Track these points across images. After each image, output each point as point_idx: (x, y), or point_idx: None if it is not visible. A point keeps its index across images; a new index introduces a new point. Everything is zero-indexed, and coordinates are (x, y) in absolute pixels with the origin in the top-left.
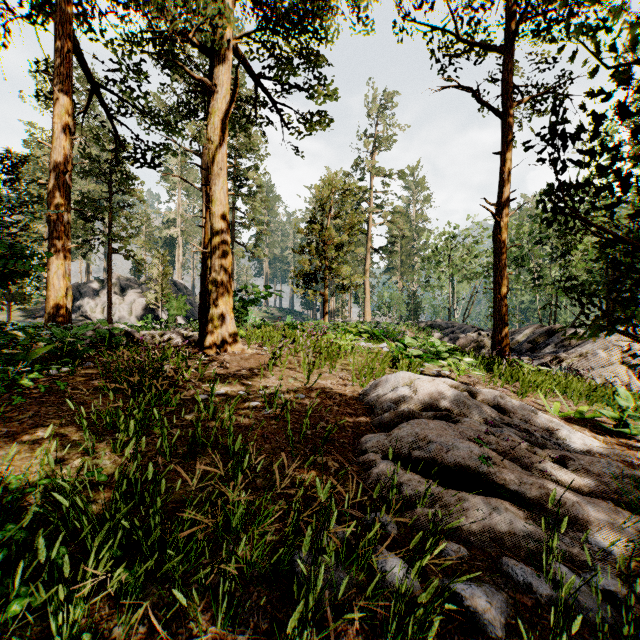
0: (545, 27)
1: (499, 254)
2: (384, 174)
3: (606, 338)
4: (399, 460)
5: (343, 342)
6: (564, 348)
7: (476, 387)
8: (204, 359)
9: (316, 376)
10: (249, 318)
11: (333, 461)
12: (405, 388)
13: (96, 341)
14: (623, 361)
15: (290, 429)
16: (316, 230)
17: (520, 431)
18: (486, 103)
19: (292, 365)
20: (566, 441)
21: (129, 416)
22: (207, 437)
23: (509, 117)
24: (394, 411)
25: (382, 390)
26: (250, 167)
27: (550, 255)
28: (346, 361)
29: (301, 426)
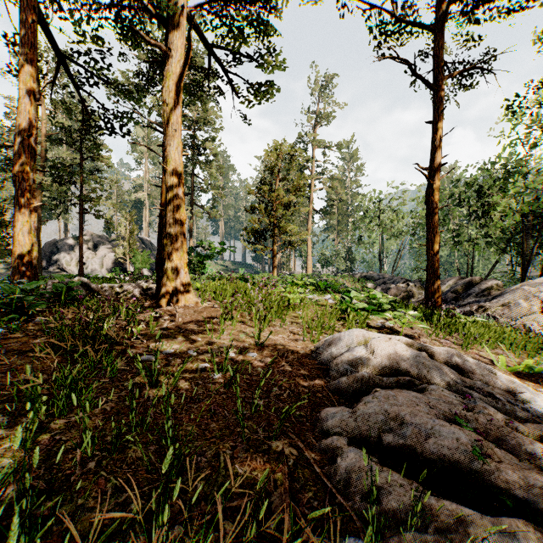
0: (475, 6)
1: (432, 213)
2: (324, 146)
3: (526, 289)
4: (366, 442)
5: (292, 295)
6: (485, 298)
7: (421, 339)
8: (157, 313)
9: (267, 330)
10: (206, 270)
11: (290, 447)
12: (361, 348)
13: (53, 295)
14: (542, 310)
15: (240, 399)
16: (266, 191)
17: (485, 395)
18: (420, 76)
19: (243, 318)
20: (531, 405)
21: (61, 386)
22: (145, 414)
23: (441, 89)
24: (352, 375)
25: (336, 349)
26: (207, 138)
27: (469, 216)
28: (295, 313)
29: (253, 394)
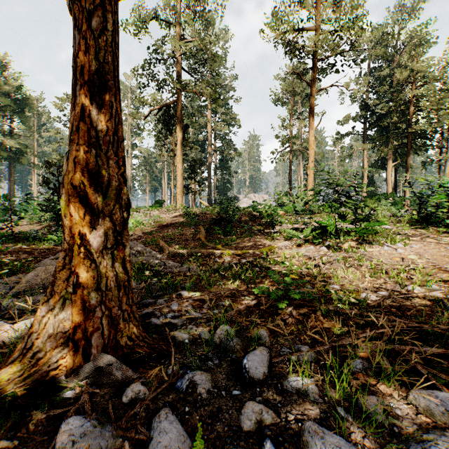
0: None
1: None
2: None
3: None
4: None
5: None
6: None
7: None
8: None
9: None
10: None
11: None
12: None
13: None
14: None
15: None
16: None
17: None
18: None
19: None
20: None
21: None
22: None
23: None
24: None
25: None
26: None
27: None
28: None
29: None
